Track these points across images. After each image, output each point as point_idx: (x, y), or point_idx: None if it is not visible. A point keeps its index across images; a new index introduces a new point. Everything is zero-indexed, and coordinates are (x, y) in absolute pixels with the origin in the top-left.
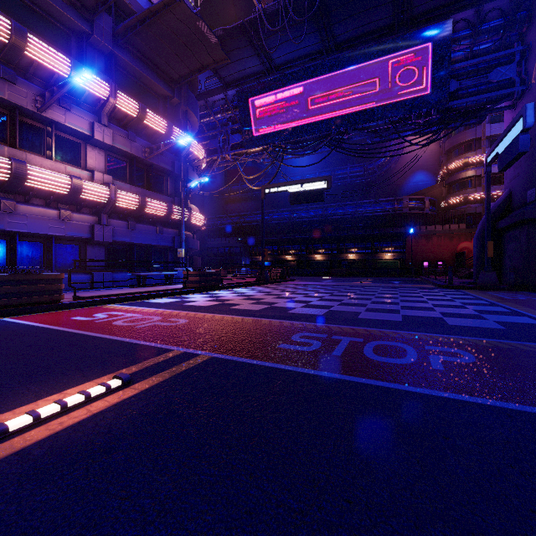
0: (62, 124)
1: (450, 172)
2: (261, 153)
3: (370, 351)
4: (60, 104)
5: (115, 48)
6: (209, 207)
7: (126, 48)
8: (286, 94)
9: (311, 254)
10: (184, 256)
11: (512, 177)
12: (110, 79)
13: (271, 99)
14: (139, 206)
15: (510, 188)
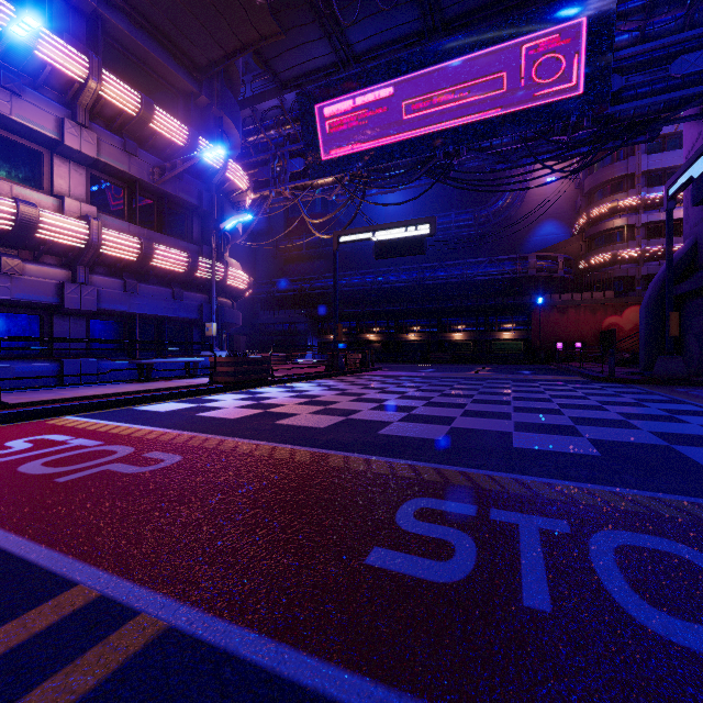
0: (5, 116)
1: (592, 221)
2: (333, 187)
3: (622, 583)
4: (1, 82)
5: (103, 7)
6: (263, 268)
7: (120, 8)
8: (369, 97)
9: (402, 332)
10: (217, 334)
11: (699, 220)
12: (89, 50)
13: (348, 105)
14: (141, 255)
15: (695, 236)
